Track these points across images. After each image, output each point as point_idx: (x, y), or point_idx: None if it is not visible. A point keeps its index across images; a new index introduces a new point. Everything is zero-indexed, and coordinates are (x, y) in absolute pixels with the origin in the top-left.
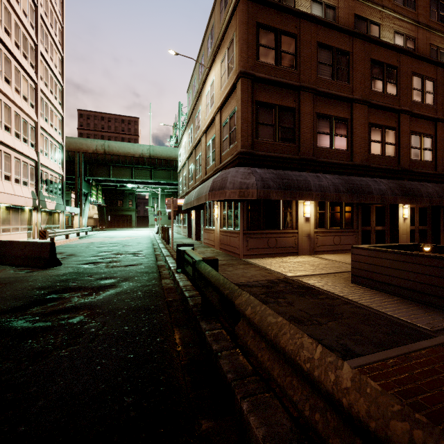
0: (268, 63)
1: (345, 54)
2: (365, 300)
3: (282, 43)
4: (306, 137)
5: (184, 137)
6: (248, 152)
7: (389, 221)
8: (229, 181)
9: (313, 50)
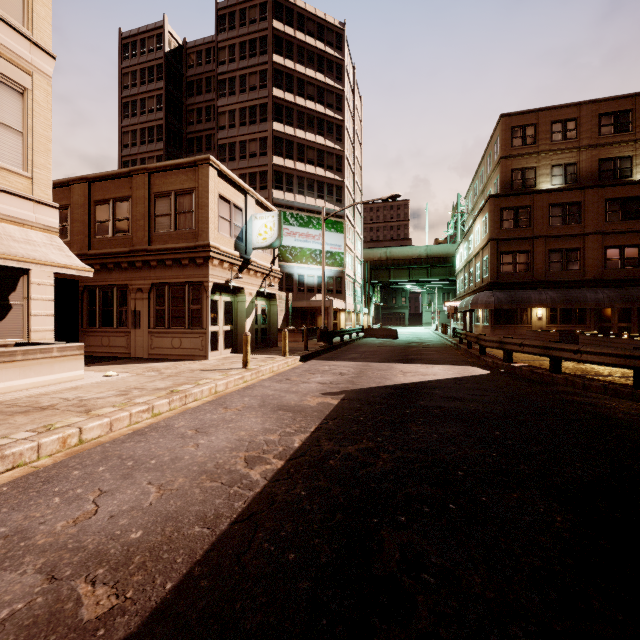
0: (508, 229)
1: (576, 204)
2: None
3: (519, 214)
4: (539, 267)
5: (461, 247)
6: (494, 282)
7: (637, 319)
8: (480, 300)
9: (545, 211)
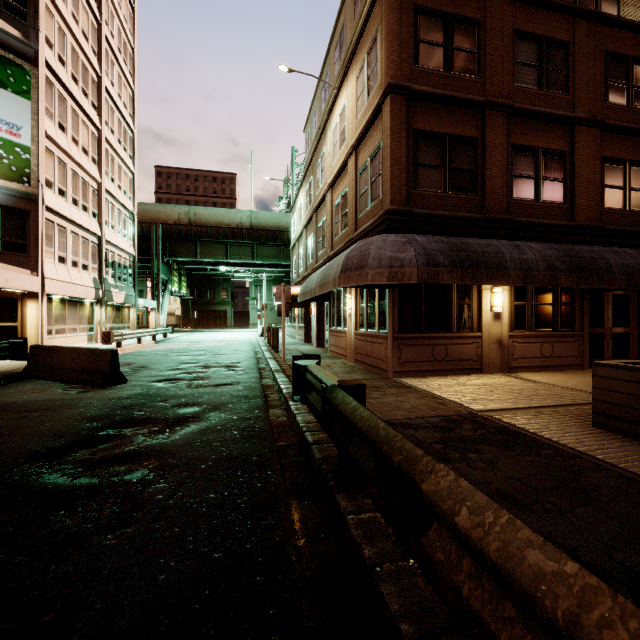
0: (432, 69)
1: (560, 46)
2: (633, 461)
3: (456, 35)
4: (496, 184)
5: (300, 195)
6: (400, 210)
7: (637, 319)
8: (373, 256)
9: (507, 44)
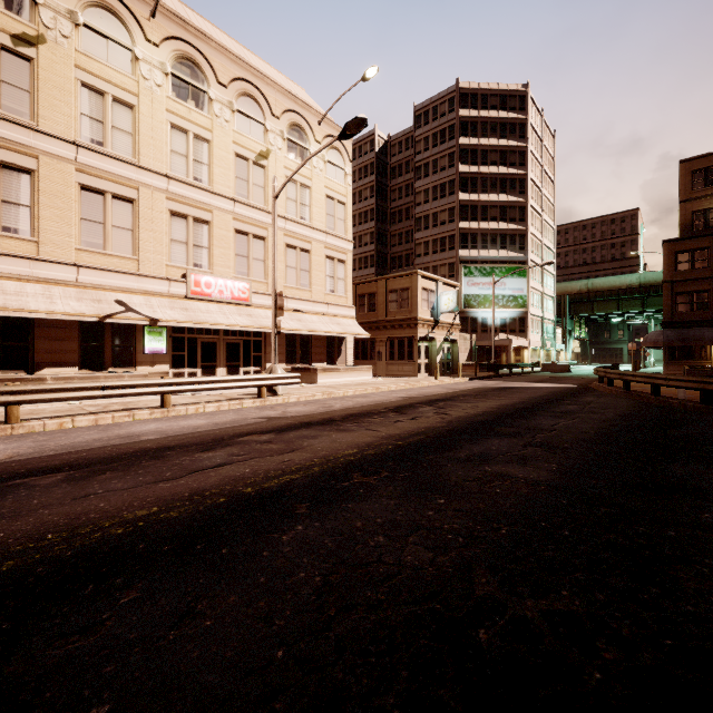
0: (683, 271)
1: None
2: None
3: (696, 256)
4: None
5: None
6: (667, 321)
7: None
8: (649, 338)
9: None
